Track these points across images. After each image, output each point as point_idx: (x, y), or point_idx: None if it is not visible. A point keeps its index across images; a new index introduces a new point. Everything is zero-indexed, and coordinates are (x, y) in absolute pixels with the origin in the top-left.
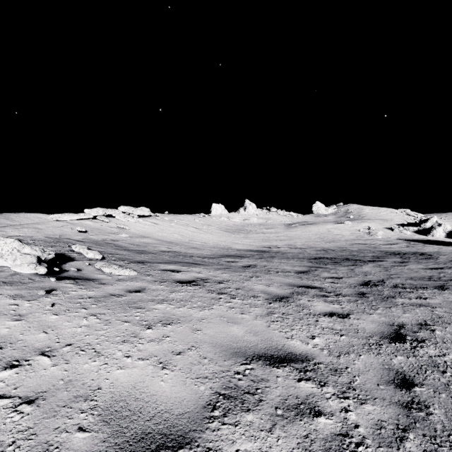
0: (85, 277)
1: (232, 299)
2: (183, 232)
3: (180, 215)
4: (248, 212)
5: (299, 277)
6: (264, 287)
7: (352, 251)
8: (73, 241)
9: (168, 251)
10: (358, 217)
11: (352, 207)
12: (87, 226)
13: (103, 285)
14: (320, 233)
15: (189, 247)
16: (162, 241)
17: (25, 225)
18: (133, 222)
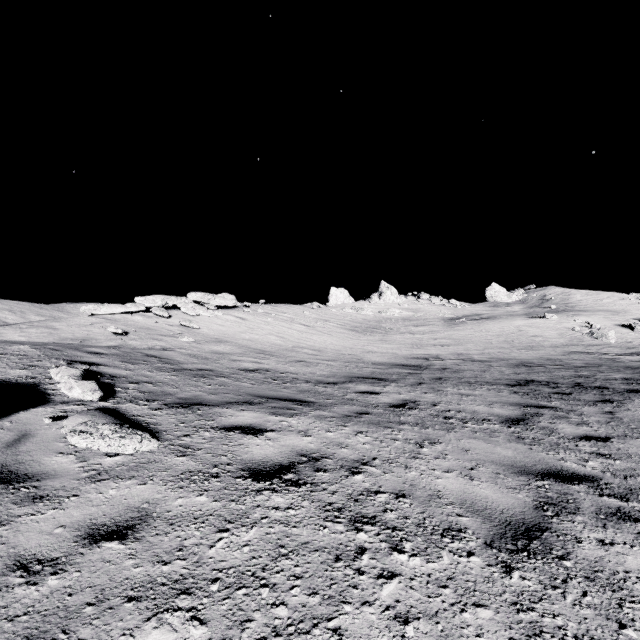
0: (9, 471)
1: (396, 556)
2: (285, 333)
3: (282, 306)
4: (385, 301)
5: (518, 439)
6: (461, 481)
7: (575, 367)
8: (82, 353)
9: (254, 368)
10: (564, 307)
11: (552, 291)
12: (132, 323)
13: (31, 507)
14: (506, 333)
15: (292, 360)
16: (249, 348)
17: (36, 323)
18: (207, 316)
